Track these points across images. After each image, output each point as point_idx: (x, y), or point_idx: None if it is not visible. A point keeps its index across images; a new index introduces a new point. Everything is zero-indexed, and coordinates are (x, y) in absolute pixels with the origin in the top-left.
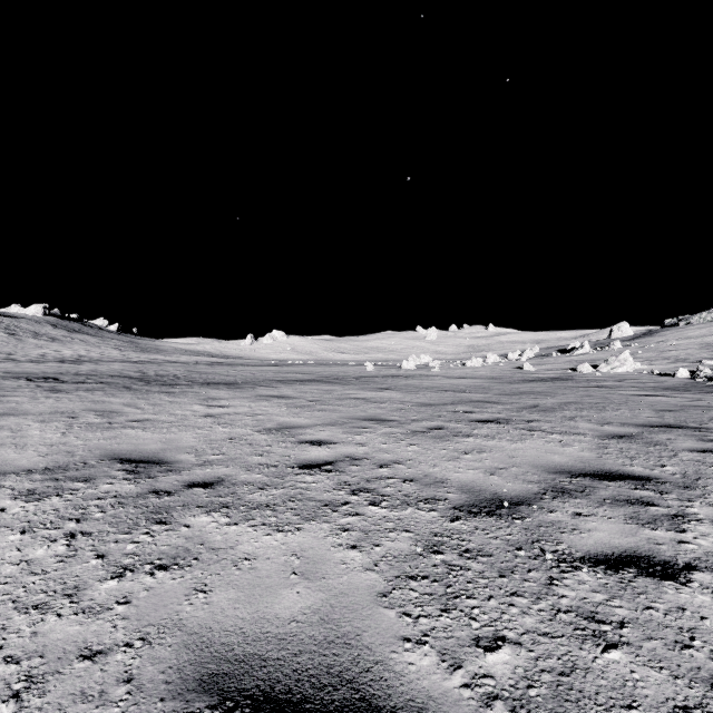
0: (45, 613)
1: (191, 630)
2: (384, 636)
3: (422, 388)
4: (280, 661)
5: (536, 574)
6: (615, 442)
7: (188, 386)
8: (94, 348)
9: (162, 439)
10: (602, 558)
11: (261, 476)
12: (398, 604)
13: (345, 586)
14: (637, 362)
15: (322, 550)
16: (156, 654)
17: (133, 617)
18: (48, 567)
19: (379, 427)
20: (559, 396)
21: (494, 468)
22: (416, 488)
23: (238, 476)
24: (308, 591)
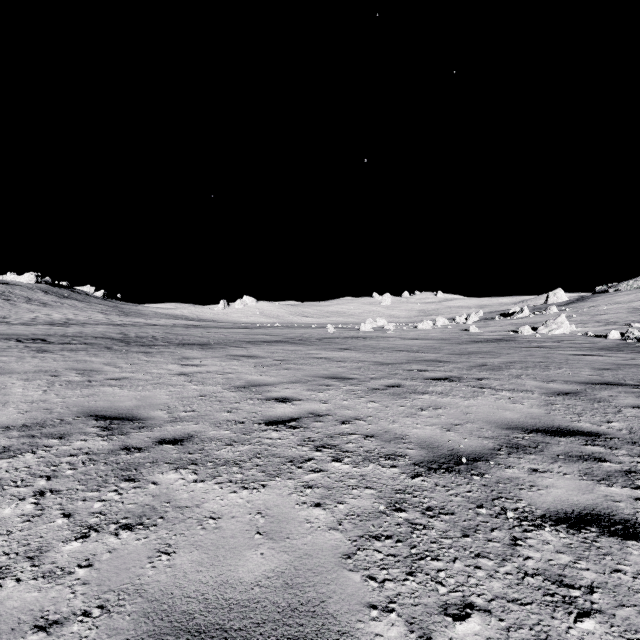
0: (4, 577)
1: (151, 596)
2: (350, 603)
3: (379, 348)
4: (242, 631)
5: (499, 533)
6: (561, 399)
7: (165, 346)
8: (81, 312)
9: (137, 396)
10: (562, 516)
11: (229, 432)
12: (363, 566)
13: (310, 547)
14: (573, 325)
15: (286, 508)
16: (114, 624)
17: (93, 582)
18: (13, 527)
19: (340, 384)
20: (505, 355)
21: (450, 424)
22: (376, 444)
23: (207, 432)
24: (272, 552)
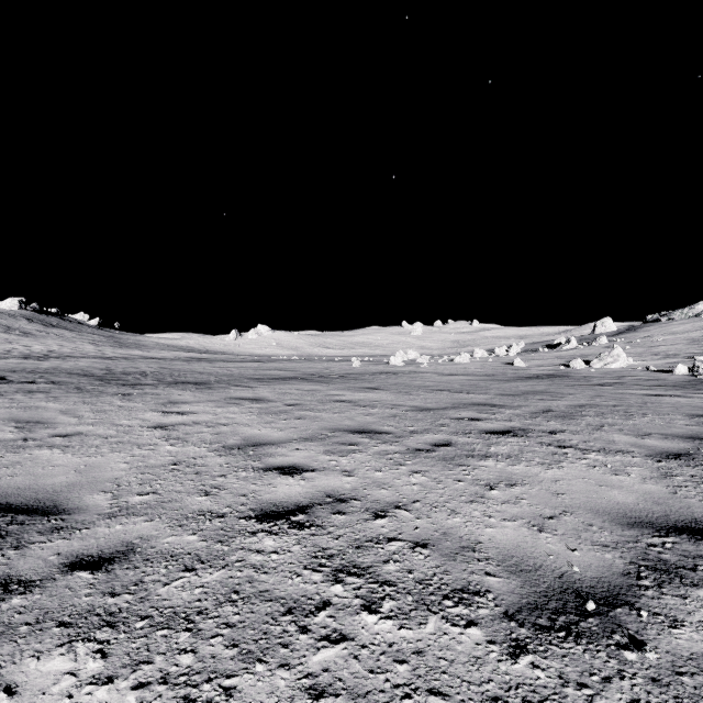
0: None
1: None
2: None
3: (414, 387)
4: None
5: None
6: (677, 466)
7: (152, 385)
8: (68, 343)
9: (79, 466)
10: None
11: (195, 538)
12: None
13: None
14: (629, 358)
15: None
16: None
17: None
18: None
19: (370, 442)
20: (567, 396)
21: (539, 516)
22: (434, 564)
23: (161, 539)
24: None
